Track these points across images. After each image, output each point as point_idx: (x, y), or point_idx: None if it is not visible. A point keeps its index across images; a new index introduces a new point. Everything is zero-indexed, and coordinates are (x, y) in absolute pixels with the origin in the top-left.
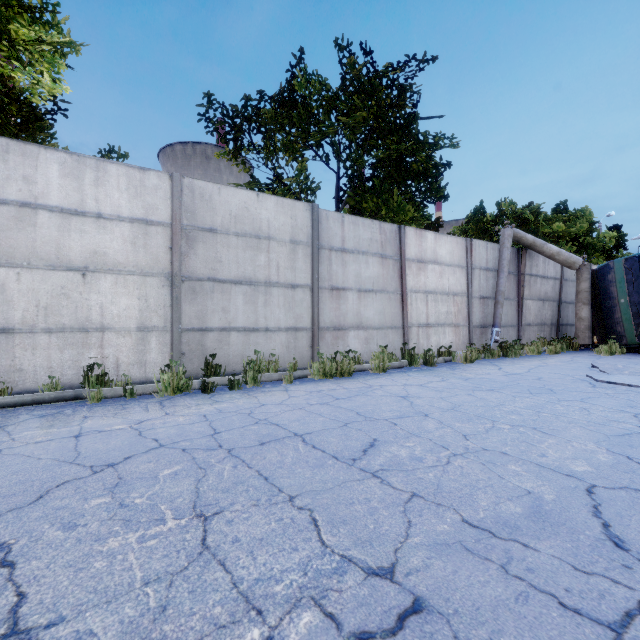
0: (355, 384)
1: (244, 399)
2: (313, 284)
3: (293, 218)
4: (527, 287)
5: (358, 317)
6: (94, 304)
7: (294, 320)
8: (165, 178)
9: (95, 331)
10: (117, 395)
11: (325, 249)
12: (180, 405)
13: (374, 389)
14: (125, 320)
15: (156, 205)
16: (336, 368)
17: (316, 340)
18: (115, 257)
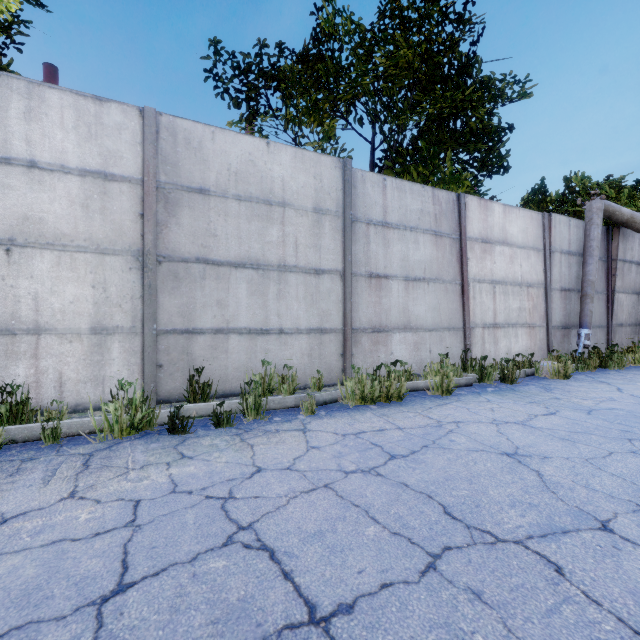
0: (413, 418)
1: (230, 452)
2: (345, 269)
3: (317, 178)
4: (619, 276)
5: (405, 314)
6: (24, 294)
7: (319, 318)
8: (133, 114)
9: (26, 334)
10: (34, 437)
11: (361, 222)
12: (114, 466)
13: (449, 432)
14: (72, 318)
15: (120, 152)
16: (379, 388)
17: (349, 346)
18: (57, 226)
